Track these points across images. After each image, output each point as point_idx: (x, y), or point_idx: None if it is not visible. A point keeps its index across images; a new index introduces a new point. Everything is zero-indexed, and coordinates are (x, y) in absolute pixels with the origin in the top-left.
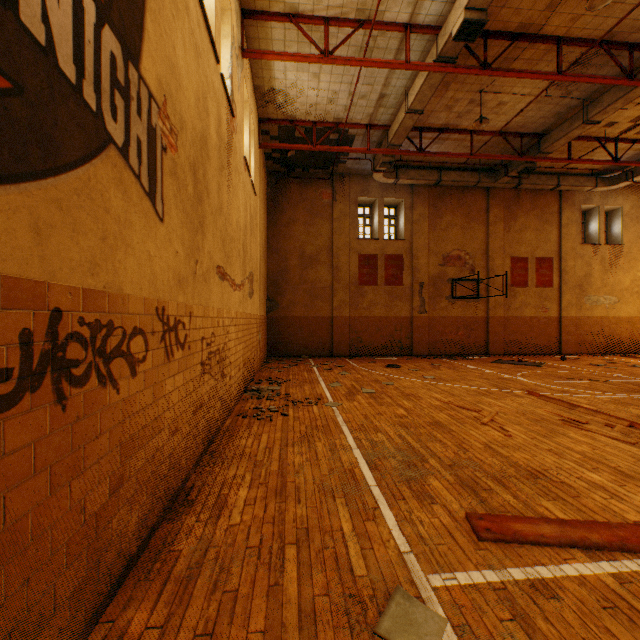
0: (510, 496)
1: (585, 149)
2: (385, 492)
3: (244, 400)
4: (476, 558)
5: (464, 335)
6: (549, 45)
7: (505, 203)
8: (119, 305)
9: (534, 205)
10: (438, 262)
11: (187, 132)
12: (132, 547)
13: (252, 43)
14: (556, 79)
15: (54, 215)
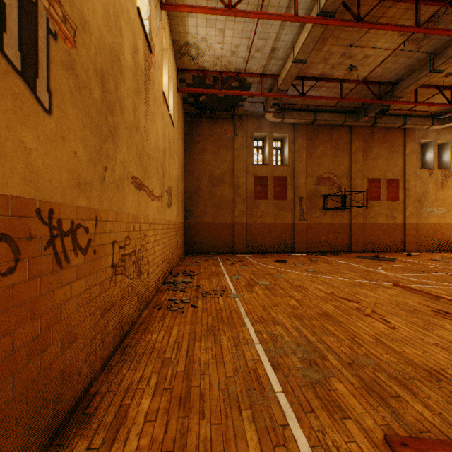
0: (422, 406)
1: (426, 95)
2: (292, 401)
3: (162, 292)
4: None
5: (333, 237)
6: (409, 4)
7: (363, 138)
8: None
9: (385, 139)
10: (313, 182)
11: (91, 35)
12: None
13: (170, 1)
14: (415, 31)
15: None
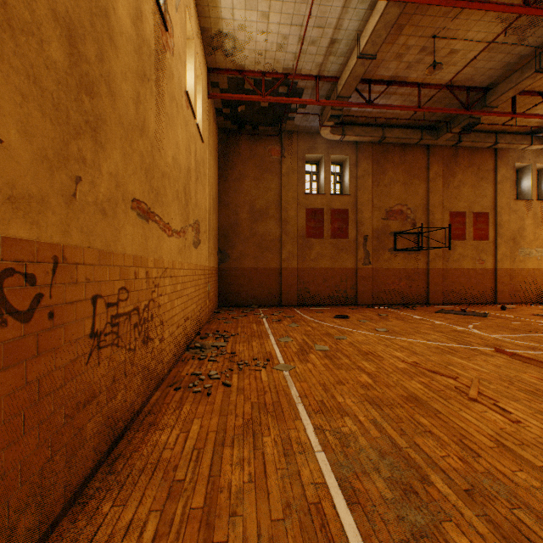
0: None
1: (526, 105)
2: None
3: (183, 361)
4: None
5: (406, 285)
6: None
7: (444, 161)
8: None
9: (471, 163)
10: (381, 216)
11: None
12: None
13: None
14: (523, 12)
15: None
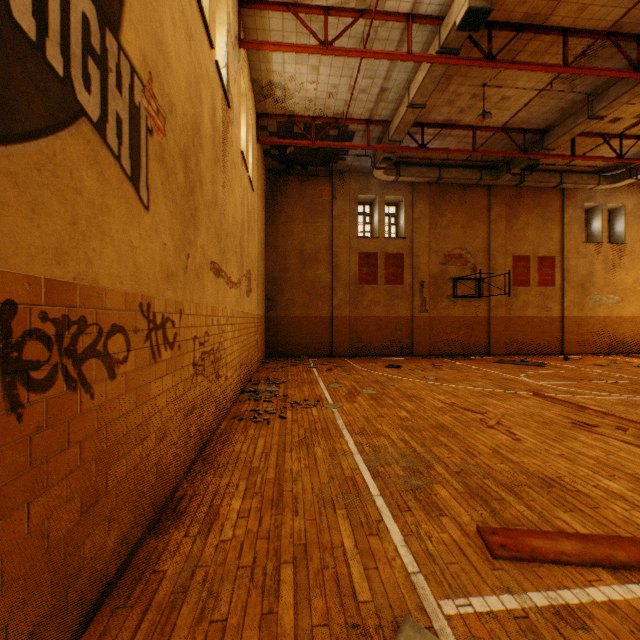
0: (524, 507)
1: (589, 146)
2: (389, 502)
3: (241, 402)
4: (492, 580)
5: (465, 335)
6: (555, 37)
7: (507, 201)
8: (93, 299)
9: (536, 203)
10: (439, 261)
11: (177, 116)
12: (110, 569)
13: (249, 34)
14: (562, 71)
15: (6, 191)
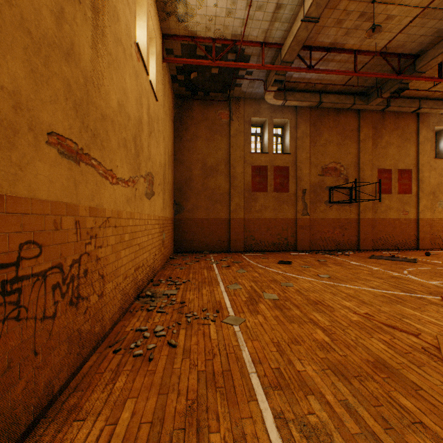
0: None
1: None
2: None
3: (131, 313)
4: None
5: (339, 234)
6: None
7: (373, 124)
8: None
9: (396, 126)
10: (318, 173)
11: None
12: None
13: None
14: None
15: None
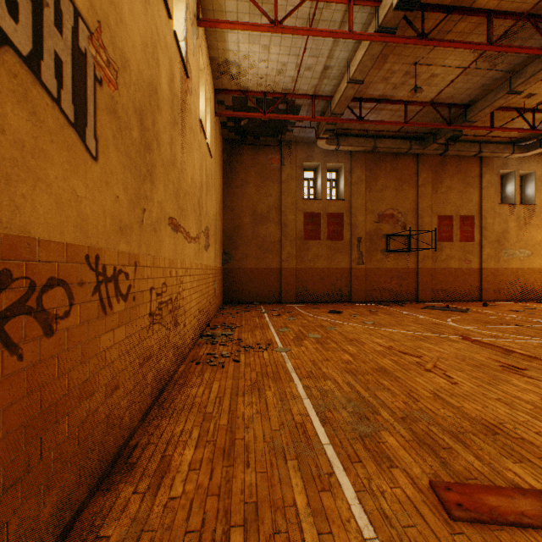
0: (472, 457)
1: (505, 119)
2: (339, 452)
3: (199, 345)
4: None
5: (397, 284)
6: (480, 18)
7: (433, 168)
8: (22, 250)
9: (458, 170)
10: (374, 220)
11: (131, 73)
12: (46, 541)
13: (207, 15)
14: (487, 49)
15: None
